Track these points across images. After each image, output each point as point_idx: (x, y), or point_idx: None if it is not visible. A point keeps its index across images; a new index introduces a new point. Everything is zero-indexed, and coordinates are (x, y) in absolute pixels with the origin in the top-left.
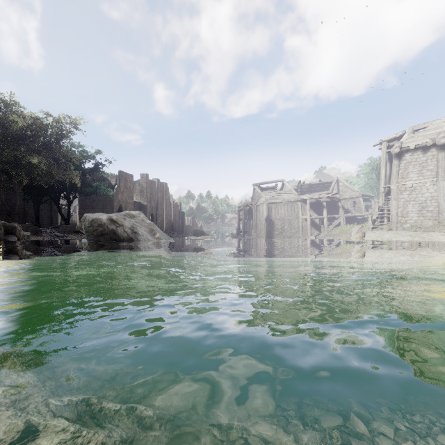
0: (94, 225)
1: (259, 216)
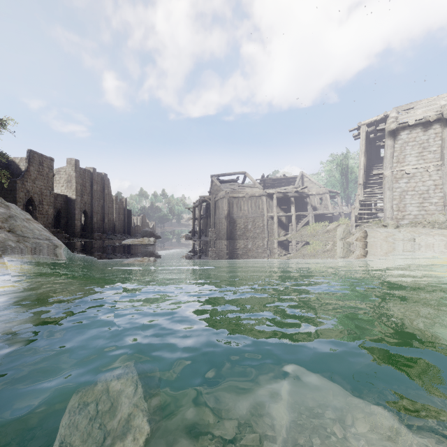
0: None
1: (217, 213)
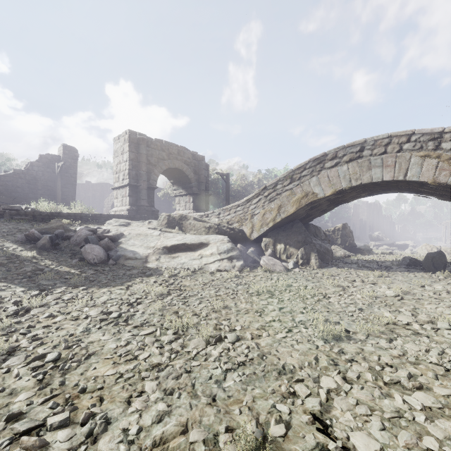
0: (374, 236)
1: None
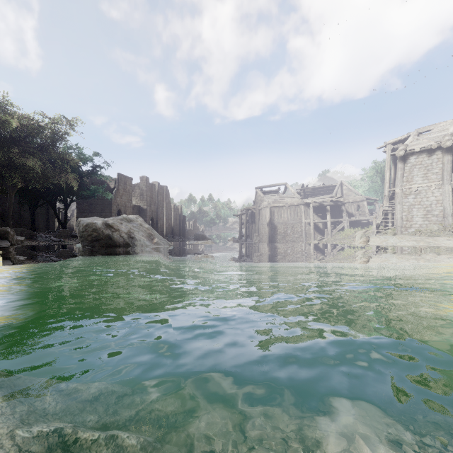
0: (88, 230)
1: (261, 220)
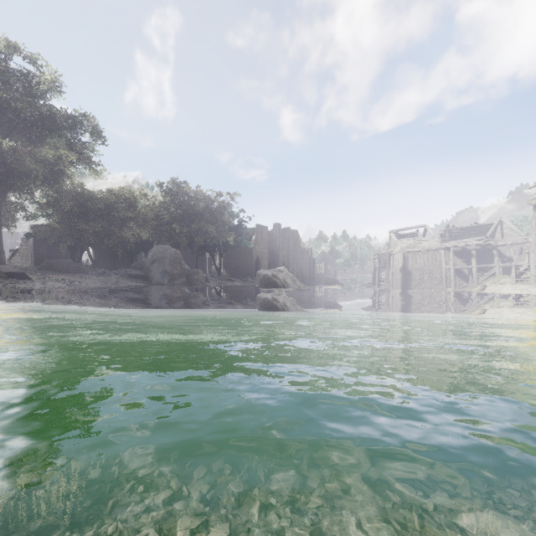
0: (265, 278)
1: (394, 265)
